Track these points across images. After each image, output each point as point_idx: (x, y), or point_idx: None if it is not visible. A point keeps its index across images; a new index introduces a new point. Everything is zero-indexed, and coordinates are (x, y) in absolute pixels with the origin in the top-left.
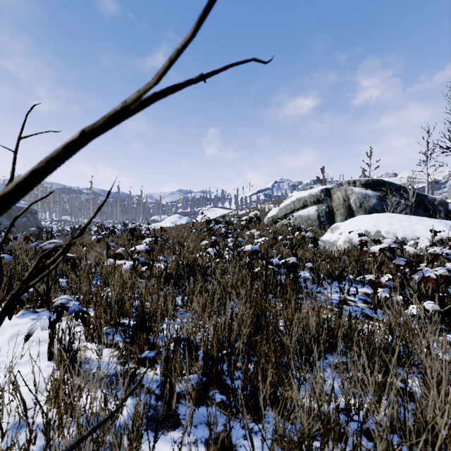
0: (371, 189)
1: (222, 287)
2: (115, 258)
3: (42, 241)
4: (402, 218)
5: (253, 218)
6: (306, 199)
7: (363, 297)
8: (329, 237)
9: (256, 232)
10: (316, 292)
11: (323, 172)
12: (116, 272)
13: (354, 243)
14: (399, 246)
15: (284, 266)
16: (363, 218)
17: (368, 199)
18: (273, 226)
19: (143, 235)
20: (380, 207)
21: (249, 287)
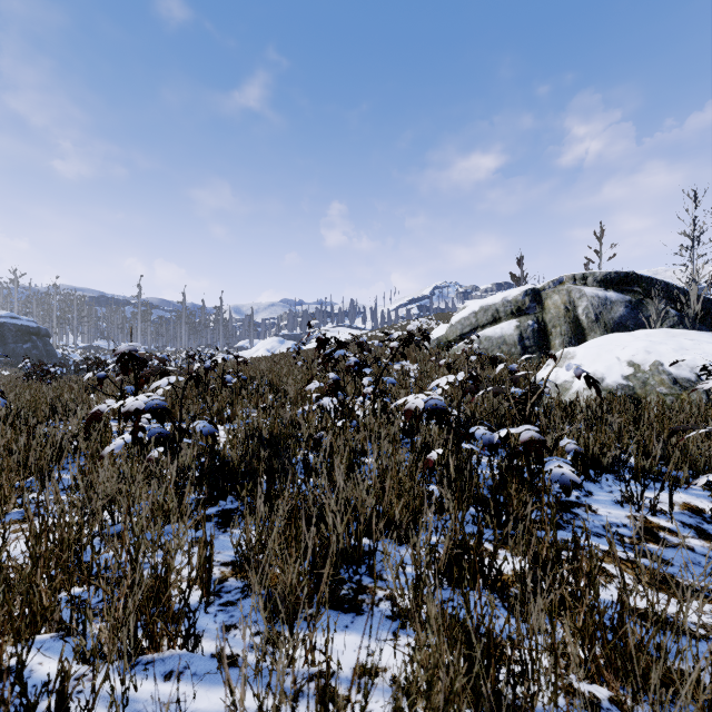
0: (615, 290)
1: (349, 517)
2: (87, 427)
3: (37, 381)
4: (700, 338)
5: (414, 336)
6: (499, 308)
7: (689, 519)
8: (553, 375)
9: (412, 366)
10: (570, 503)
11: (521, 265)
12: (71, 466)
13: (608, 386)
14: (705, 392)
15: (500, 445)
16: (619, 339)
17: (610, 306)
18: (441, 355)
19: (165, 370)
20: (632, 321)
21: (417, 501)
